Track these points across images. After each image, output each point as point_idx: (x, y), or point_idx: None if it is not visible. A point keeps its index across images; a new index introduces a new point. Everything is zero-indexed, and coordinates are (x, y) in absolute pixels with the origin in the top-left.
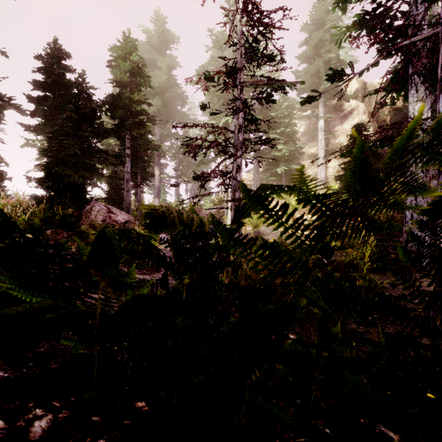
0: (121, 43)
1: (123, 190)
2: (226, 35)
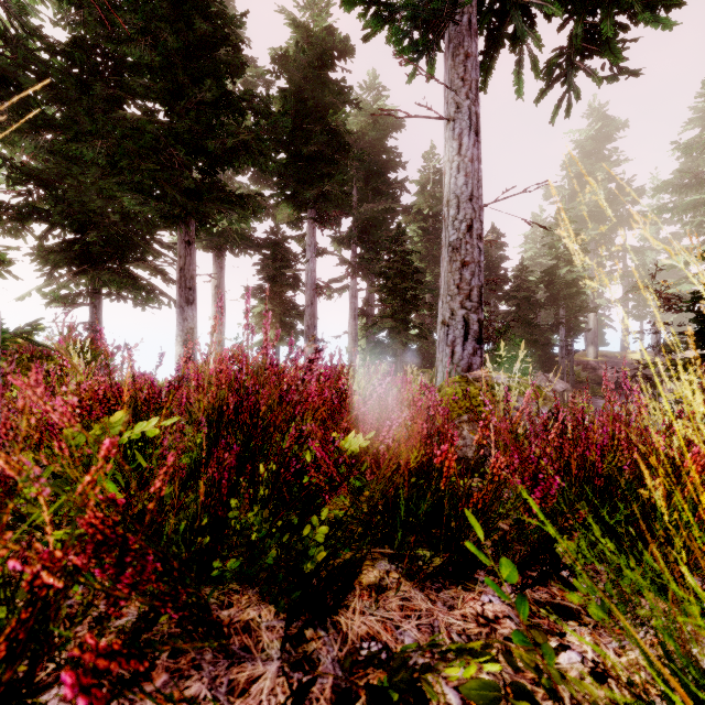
0: (555, 218)
1: (557, 356)
2: (704, 135)
